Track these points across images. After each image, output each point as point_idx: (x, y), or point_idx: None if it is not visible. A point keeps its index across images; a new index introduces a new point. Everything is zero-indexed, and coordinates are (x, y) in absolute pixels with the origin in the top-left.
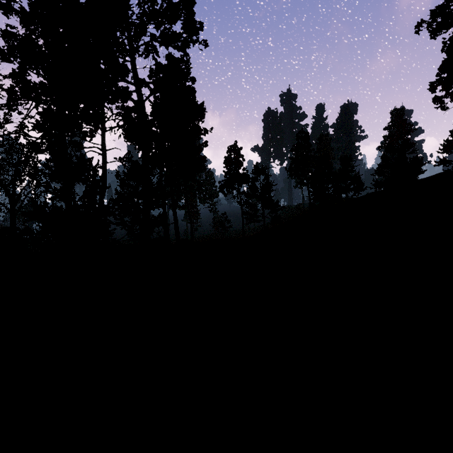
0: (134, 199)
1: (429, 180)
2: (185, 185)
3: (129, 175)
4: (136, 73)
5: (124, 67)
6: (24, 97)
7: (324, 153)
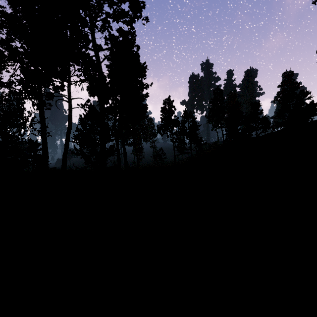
0: (91, 135)
1: (315, 122)
2: (132, 128)
3: (87, 116)
4: (95, 41)
5: (85, 35)
6: (10, 59)
7: (237, 101)
